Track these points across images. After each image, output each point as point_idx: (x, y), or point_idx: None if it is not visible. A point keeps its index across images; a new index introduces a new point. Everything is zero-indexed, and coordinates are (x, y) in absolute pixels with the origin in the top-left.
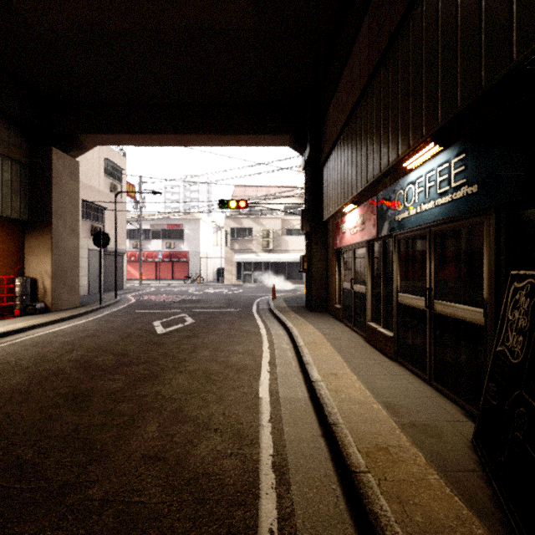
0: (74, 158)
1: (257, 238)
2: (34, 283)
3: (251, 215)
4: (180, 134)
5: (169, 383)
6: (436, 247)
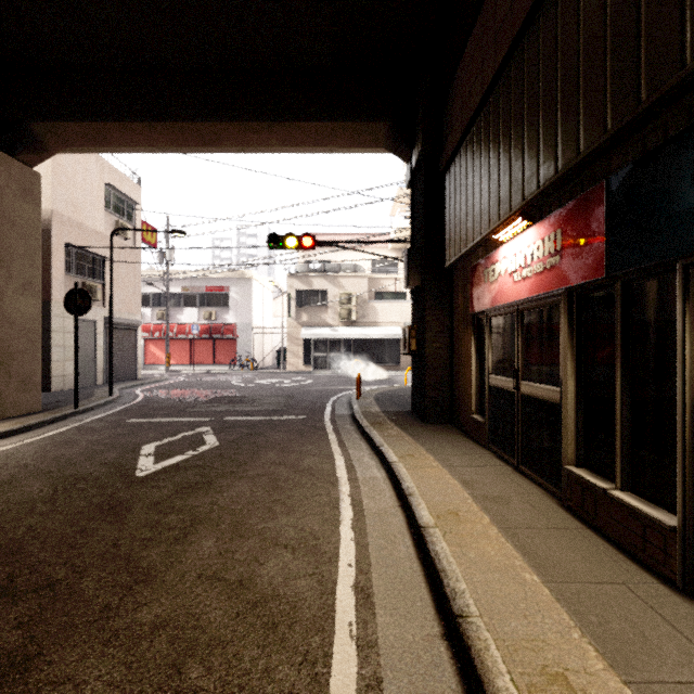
0: (30, 166)
1: (334, 305)
2: None
3: (325, 272)
4: (200, 120)
5: None
6: None
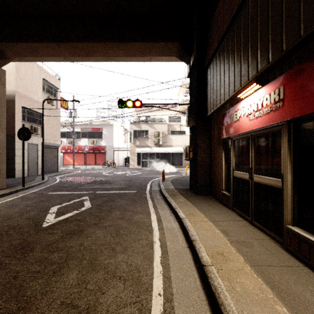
0: (0, 66)
1: (151, 137)
2: None
3: (147, 121)
4: (83, 42)
5: None
6: None
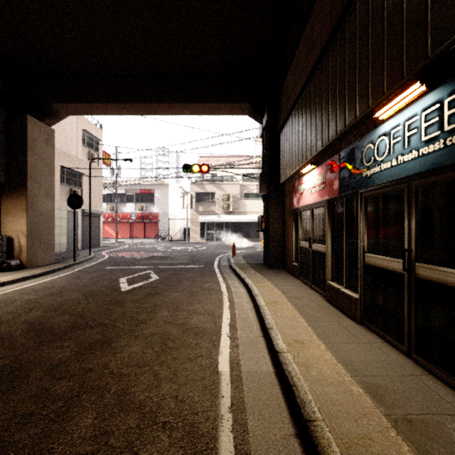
0: (50, 126)
1: (219, 201)
2: (10, 242)
3: (213, 181)
4: (146, 102)
5: (121, 351)
6: (418, 202)
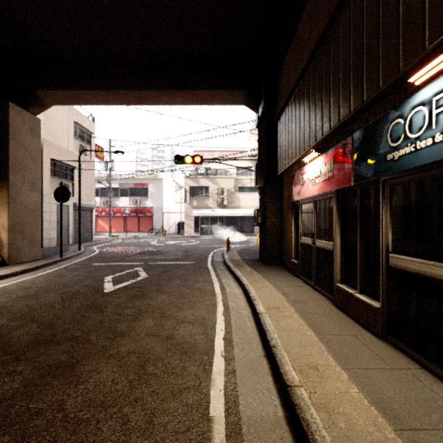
0: (35, 115)
1: (213, 195)
2: None
3: (207, 175)
4: (135, 89)
5: (86, 380)
6: None
